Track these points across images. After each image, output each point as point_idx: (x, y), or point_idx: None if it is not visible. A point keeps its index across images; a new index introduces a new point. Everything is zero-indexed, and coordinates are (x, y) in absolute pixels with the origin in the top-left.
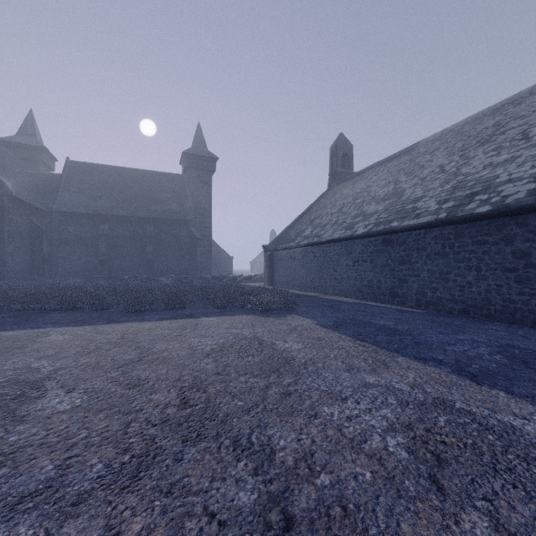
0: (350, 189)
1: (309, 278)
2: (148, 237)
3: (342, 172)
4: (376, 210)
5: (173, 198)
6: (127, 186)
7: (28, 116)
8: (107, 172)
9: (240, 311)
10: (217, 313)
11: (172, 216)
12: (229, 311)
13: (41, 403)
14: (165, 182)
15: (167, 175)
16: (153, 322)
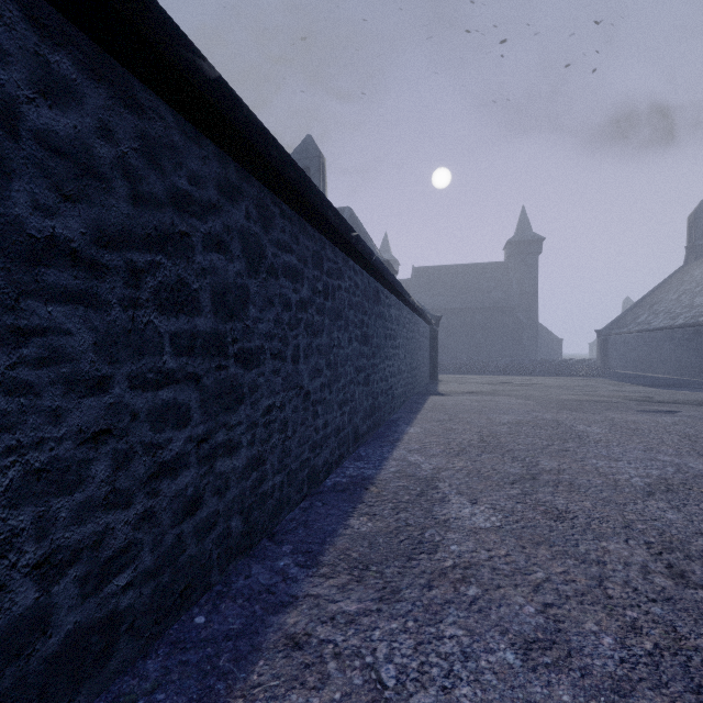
0: (700, 271)
1: (639, 360)
2: (477, 325)
3: (702, 244)
4: (700, 303)
5: (498, 287)
6: (458, 281)
7: (384, 237)
8: (441, 272)
9: (567, 376)
10: (552, 376)
11: (498, 304)
12: (560, 376)
13: (513, 382)
14: (490, 272)
15: (491, 265)
16: (521, 376)
